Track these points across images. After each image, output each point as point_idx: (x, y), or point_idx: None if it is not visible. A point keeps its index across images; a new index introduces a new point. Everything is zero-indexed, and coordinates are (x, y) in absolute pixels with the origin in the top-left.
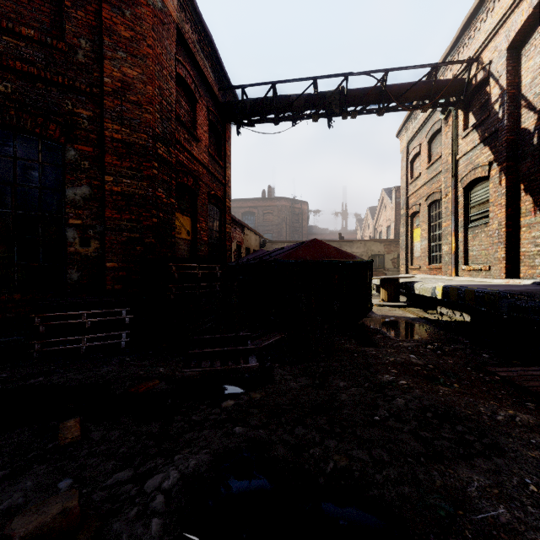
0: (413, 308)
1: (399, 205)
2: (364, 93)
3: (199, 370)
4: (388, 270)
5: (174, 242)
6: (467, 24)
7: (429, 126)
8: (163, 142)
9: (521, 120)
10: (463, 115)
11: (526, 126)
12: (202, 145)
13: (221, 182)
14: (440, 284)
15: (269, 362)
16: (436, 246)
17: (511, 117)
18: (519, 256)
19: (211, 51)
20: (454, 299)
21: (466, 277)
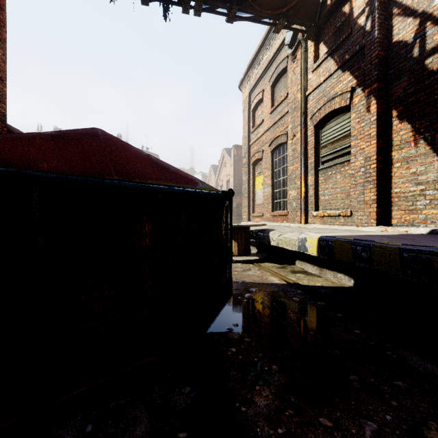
0: (268, 262)
1: (237, 162)
2: None
3: None
4: None
5: None
6: None
7: (272, 69)
8: None
9: (393, 32)
10: (314, 45)
11: (400, 37)
12: None
13: None
14: (312, 235)
15: None
16: (280, 193)
17: (382, 29)
18: (390, 199)
19: None
20: (345, 258)
21: (318, 224)
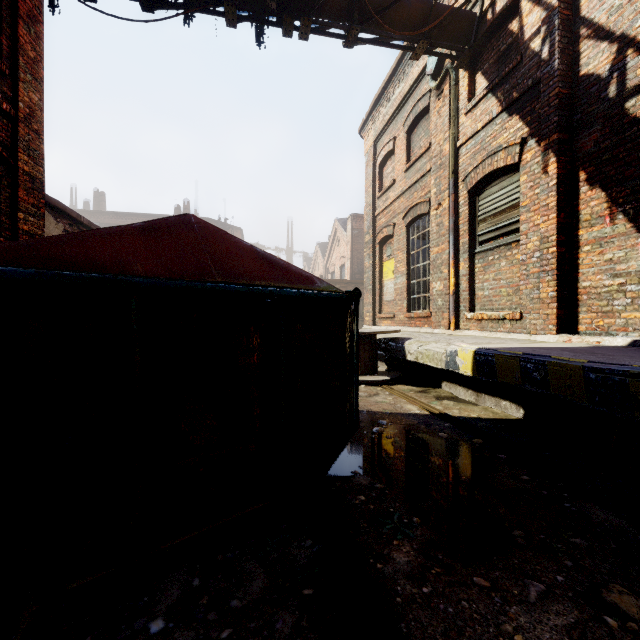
0: (402, 385)
1: (356, 238)
2: None
3: None
4: None
5: None
6: None
7: (408, 108)
8: None
9: (581, 61)
10: (468, 76)
11: (590, 69)
12: None
13: None
14: (466, 347)
15: None
16: (419, 285)
17: (565, 57)
18: (576, 296)
19: None
20: (511, 380)
21: (474, 330)
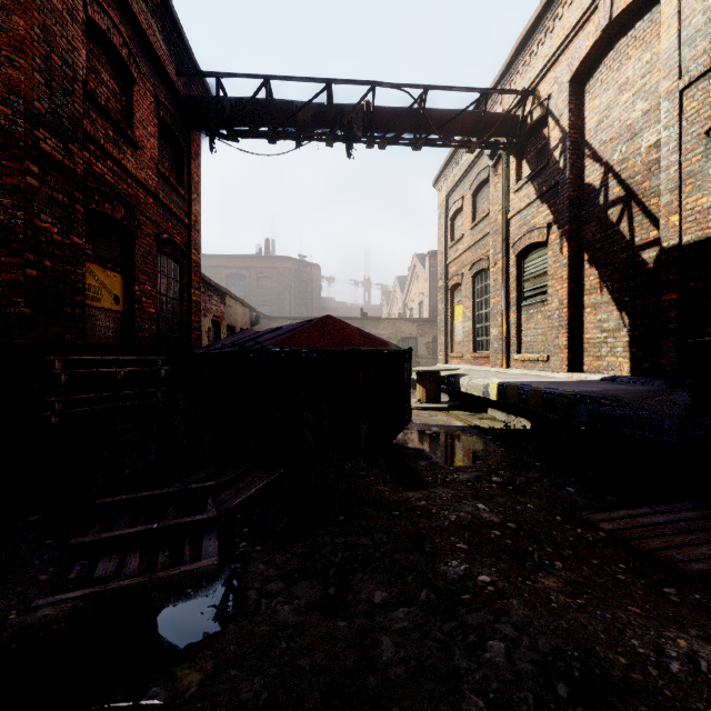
0: (459, 411)
1: (434, 275)
2: (397, 114)
3: (77, 597)
4: (422, 357)
5: (80, 314)
6: (522, 45)
7: (473, 174)
8: (53, 130)
9: (585, 173)
10: (516, 162)
11: (590, 181)
12: (144, 156)
13: (183, 222)
14: (494, 381)
15: (244, 541)
16: (482, 329)
17: (574, 169)
18: (582, 344)
19: (161, 5)
20: (514, 401)
21: (519, 369)
